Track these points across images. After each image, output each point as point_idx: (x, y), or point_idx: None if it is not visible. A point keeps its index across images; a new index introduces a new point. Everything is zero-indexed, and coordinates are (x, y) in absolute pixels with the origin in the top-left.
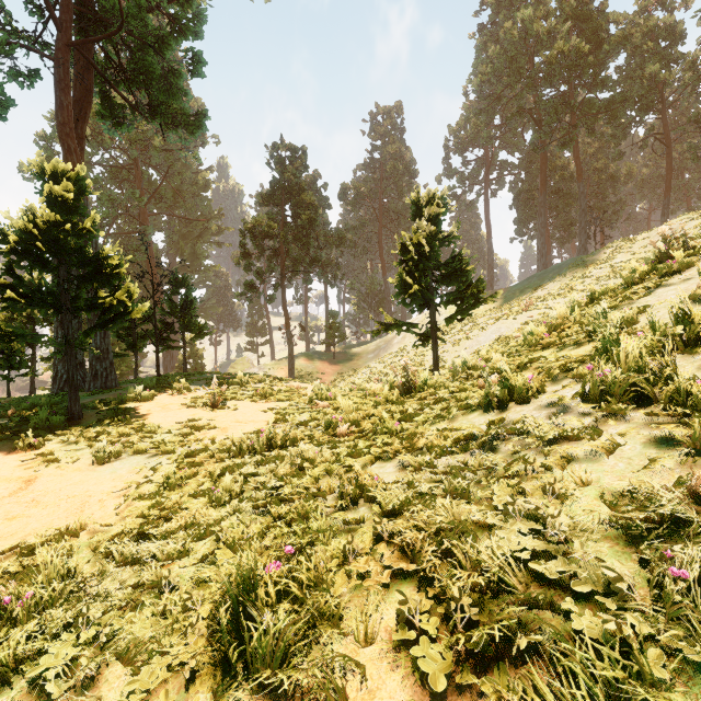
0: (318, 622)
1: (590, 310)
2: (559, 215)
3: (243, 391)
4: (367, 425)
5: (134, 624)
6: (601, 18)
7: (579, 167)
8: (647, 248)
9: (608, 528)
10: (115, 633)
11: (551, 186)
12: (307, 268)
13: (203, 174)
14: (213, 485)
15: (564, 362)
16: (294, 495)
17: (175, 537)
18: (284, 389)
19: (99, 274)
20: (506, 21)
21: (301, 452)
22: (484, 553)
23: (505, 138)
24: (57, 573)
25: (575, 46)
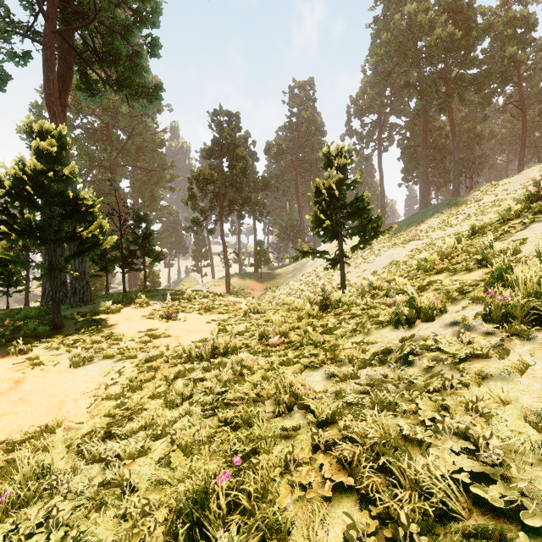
0: (266, 537)
1: (475, 241)
2: (436, 165)
3: (191, 305)
4: (294, 336)
5: (98, 526)
6: (471, 10)
7: (453, 127)
8: (508, 191)
9: (539, 451)
10: (81, 536)
11: (430, 143)
12: (240, 207)
13: (159, 135)
14: (167, 388)
15: (460, 285)
16: (236, 399)
17: (136, 436)
18: (223, 303)
19: (76, 212)
20: (396, 14)
21: (241, 360)
22: (423, 475)
23: (394, 105)
24: (34, 471)
25: (450, 33)
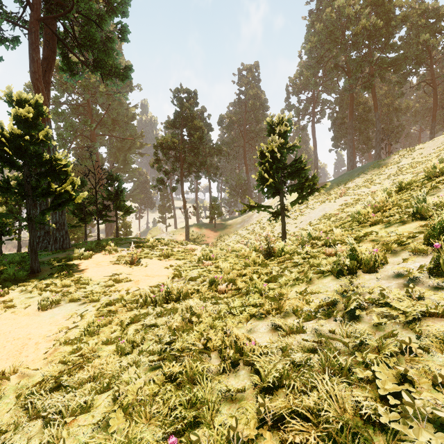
0: None
1: (404, 196)
2: (361, 134)
3: (153, 252)
4: (241, 284)
5: None
6: (390, 4)
7: (376, 102)
8: (423, 154)
9: None
10: None
11: (356, 115)
12: (197, 169)
13: (131, 110)
14: (121, 334)
15: (397, 237)
16: (183, 349)
17: (83, 387)
18: (181, 250)
19: (52, 171)
20: (327, 7)
21: (190, 307)
22: None
23: (326, 85)
24: None
25: (373, 22)
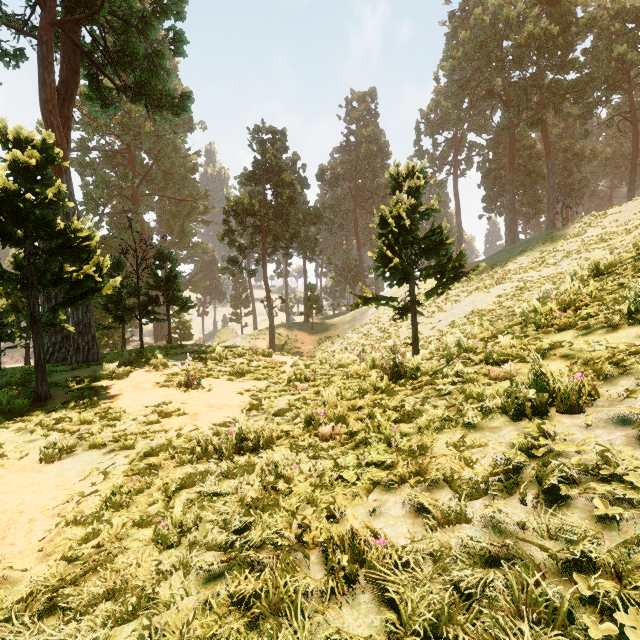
0: None
1: (608, 285)
2: (525, 192)
3: (221, 367)
4: (355, 424)
5: None
6: (569, 2)
7: (548, 145)
8: (619, 222)
9: None
10: None
11: (518, 165)
12: (286, 244)
13: (191, 158)
14: (164, 507)
15: (609, 352)
16: (263, 541)
17: (94, 611)
18: (262, 365)
19: (67, 247)
20: (476, 7)
21: (276, 464)
22: None
23: (473, 120)
24: None
25: (545, 28)
